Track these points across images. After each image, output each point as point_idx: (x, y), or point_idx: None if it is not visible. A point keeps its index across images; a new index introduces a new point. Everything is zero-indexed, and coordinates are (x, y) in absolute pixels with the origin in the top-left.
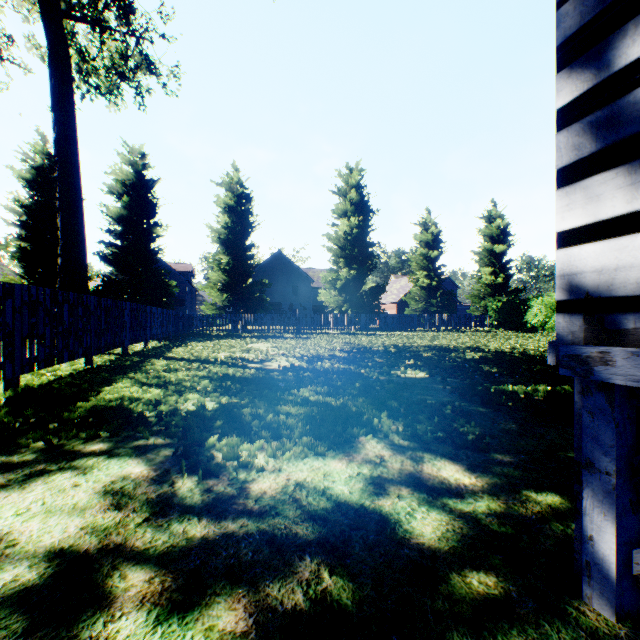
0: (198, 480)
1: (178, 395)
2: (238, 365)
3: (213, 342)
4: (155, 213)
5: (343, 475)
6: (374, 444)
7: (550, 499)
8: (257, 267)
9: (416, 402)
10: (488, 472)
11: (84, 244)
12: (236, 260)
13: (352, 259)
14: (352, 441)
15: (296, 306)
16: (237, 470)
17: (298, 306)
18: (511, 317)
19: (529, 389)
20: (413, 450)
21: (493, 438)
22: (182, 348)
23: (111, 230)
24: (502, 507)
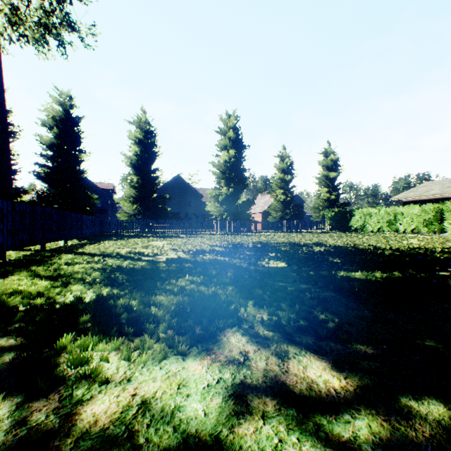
0: (19, 403)
1: (63, 287)
2: (133, 258)
3: (123, 240)
4: (80, 142)
5: (201, 384)
6: (239, 337)
7: (436, 411)
8: (162, 186)
9: (278, 289)
10: (356, 370)
11: (8, 160)
12: (144, 180)
13: (230, 180)
14: (217, 334)
15: (190, 215)
16: (78, 382)
17: (192, 215)
18: (341, 222)
19: (369, 276)
20: (278, 343)
21: (351, 325)
22: (94, 245)
23: (44, 154)
24: (387, 429)
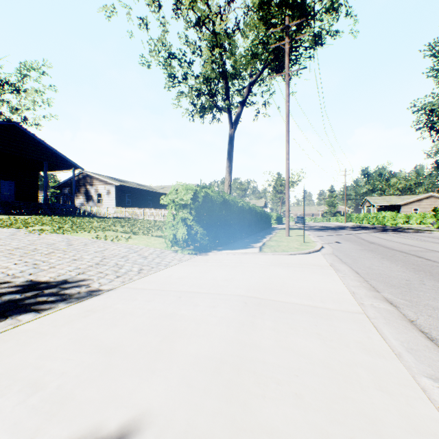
0: None
1: None
2: None
3: None
4: None
5: None
6: None
7: None
8: None
9: None
10: None
11: None
12: None
13: None
14: None
15: None
16: None
17: None
18: None
19: None
20: None
21: None
22: None
23: None
24: None
